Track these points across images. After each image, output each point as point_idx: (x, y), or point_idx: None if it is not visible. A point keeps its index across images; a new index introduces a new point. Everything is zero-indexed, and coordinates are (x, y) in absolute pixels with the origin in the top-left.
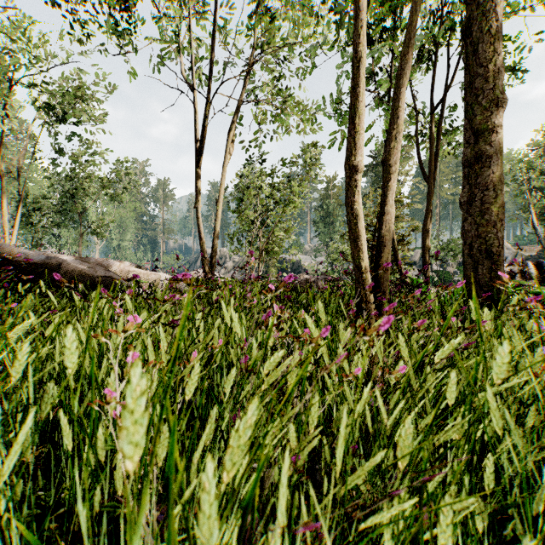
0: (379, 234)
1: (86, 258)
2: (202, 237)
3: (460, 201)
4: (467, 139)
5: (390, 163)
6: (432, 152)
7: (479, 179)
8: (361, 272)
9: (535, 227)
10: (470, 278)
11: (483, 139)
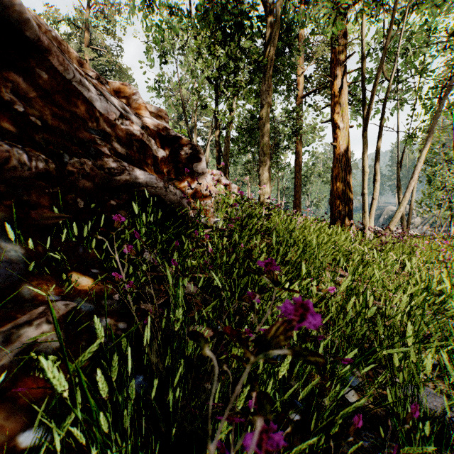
0: None
1: None
2: None
3: None
4: None
5: None
6: None
7: None
8: None
9: None
10: None
11: None
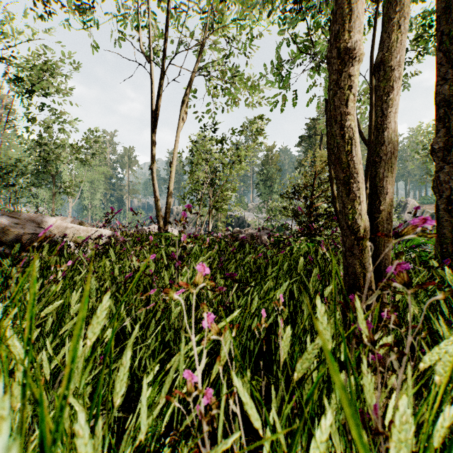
0: (375, 175)
1: (16, 213)
2: (156, 195)
3: (432, 147)
4: (441, 75)
5: (391, 65)
6: (372, 112)
7: None
8: (357, 236)
9: None
10: (447, 238)
11: None
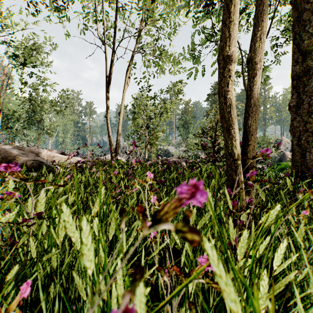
0: (246, 124)
1: (22, 147)
2: (110, 135)
3: (289, 105)
4: (295, 59)
5: (255, 61)
6: None
7: (306, 87)
8: (234, 158)
9: None
10: (298, 162)
11: (309, 57)
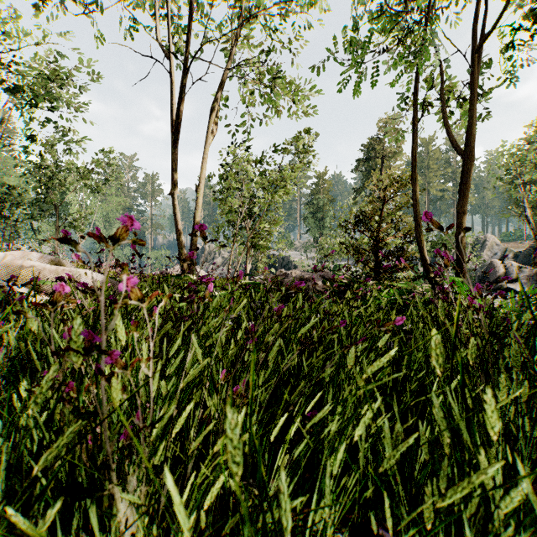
0: None
1: None
2: (179, 227)
3: None
4: None
5: None
6: (472, 106)
7: None
8: None
9: (530, 222)
10: None
11: None
